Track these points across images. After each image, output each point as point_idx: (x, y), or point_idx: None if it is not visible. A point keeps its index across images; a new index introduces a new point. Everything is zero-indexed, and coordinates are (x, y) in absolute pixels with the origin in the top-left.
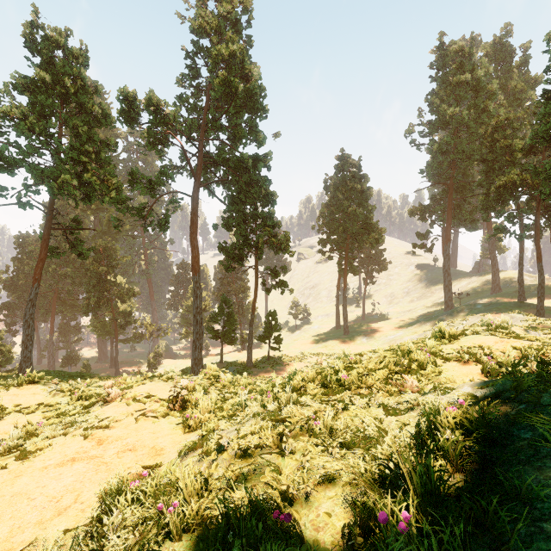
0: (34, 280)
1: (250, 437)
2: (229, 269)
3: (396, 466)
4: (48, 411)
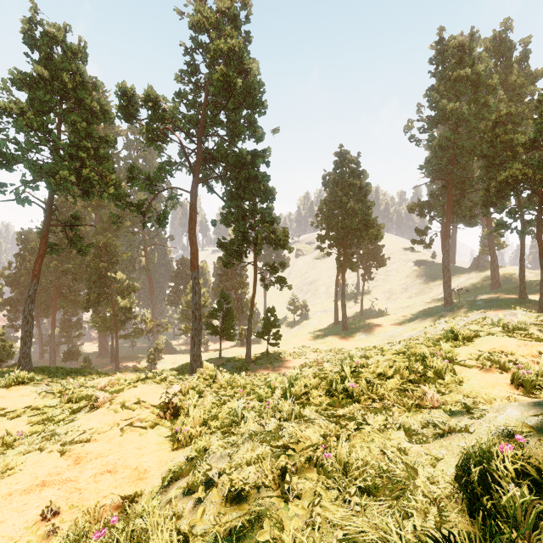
0: (33, 276)
1: (245, 469)
2: (228, 265)
3: (445, 538)
4: (34, 415)
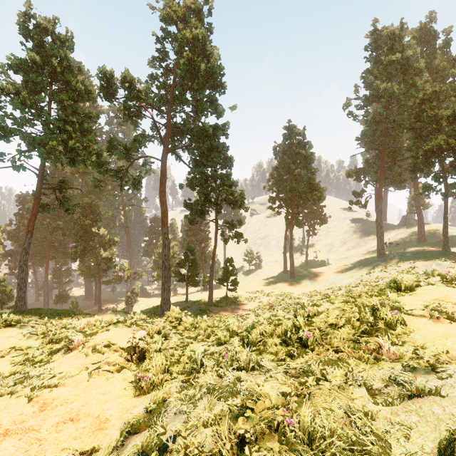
0: (28, 231)
1: (201, 431)
2: (193, 222)
3: None
4: (18, 355)
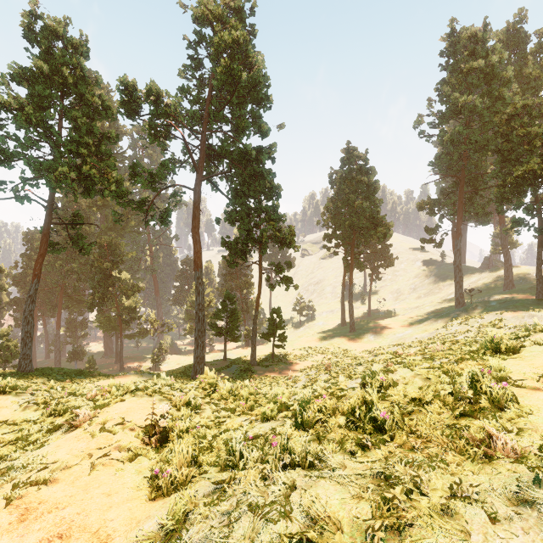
0: (34, 275)
1: None
2: (232, 264)
3: None
4: (9, 432)
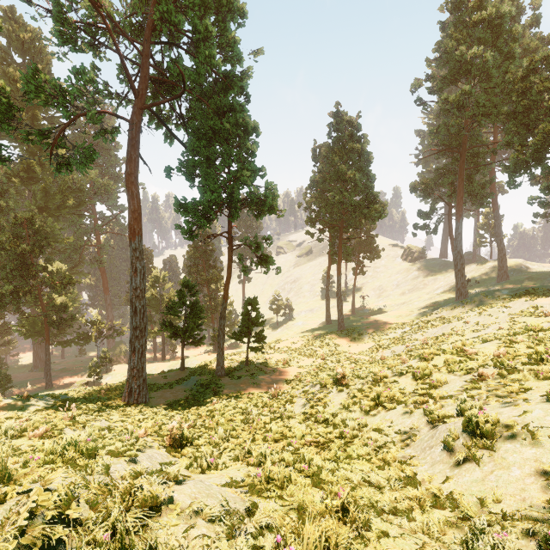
0: None
1: None
2: (189, 235)
3: None
4: None
